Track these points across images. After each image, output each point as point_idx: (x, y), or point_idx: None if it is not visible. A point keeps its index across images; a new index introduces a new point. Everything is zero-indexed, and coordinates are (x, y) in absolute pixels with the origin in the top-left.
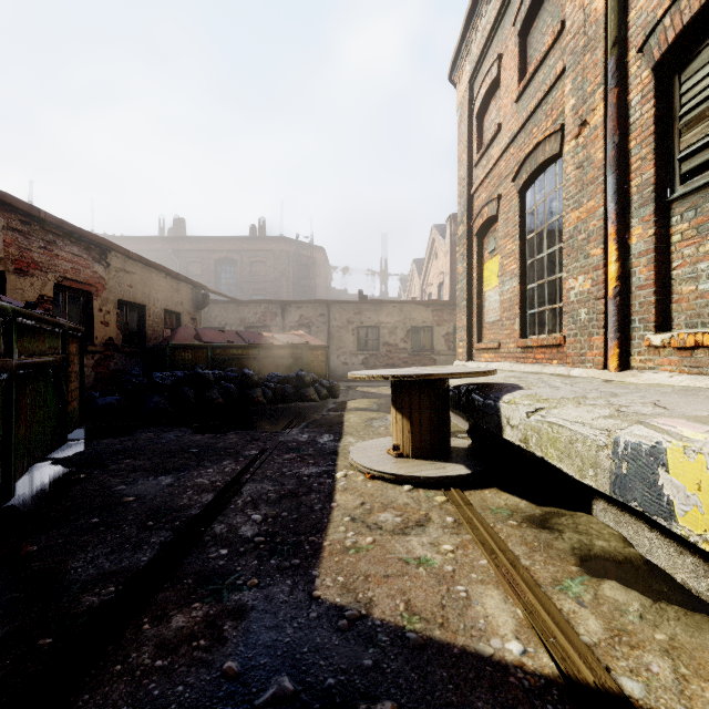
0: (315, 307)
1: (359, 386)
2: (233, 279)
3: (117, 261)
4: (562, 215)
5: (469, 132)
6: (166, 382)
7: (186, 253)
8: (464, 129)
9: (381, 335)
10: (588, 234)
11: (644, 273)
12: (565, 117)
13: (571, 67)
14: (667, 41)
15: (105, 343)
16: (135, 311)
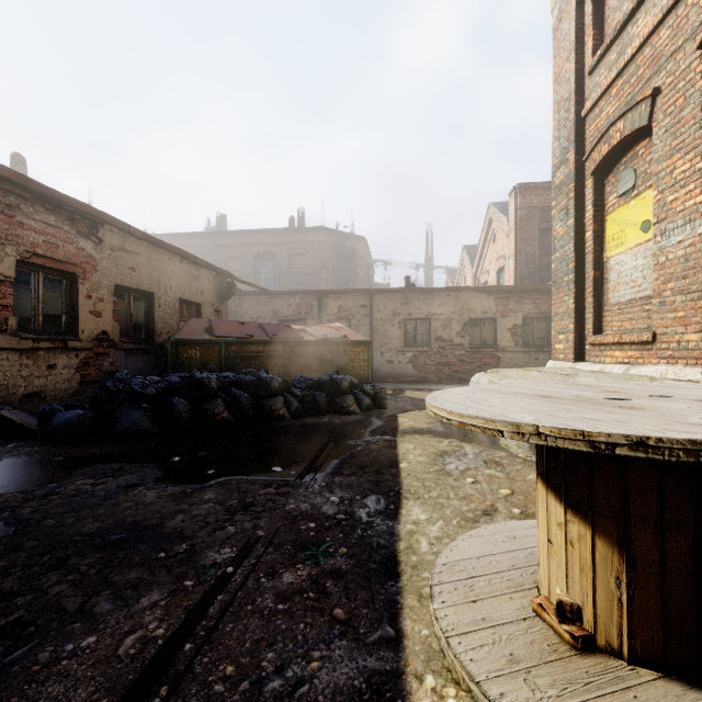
0: (355, 297)
1: (408, 389)
2: (271, 273)
3: (114, 238)
4: None
5: (577, 27)
6: (148, 391)
7: (226, 248)
8: (568, 26)
9: (433, 328)
10: None
11: None
12: None
13: None
14: None
15: (96, 338)
16: (142, 300)
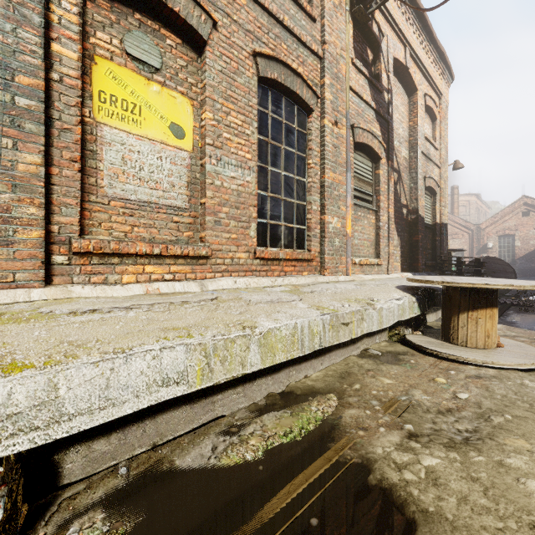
0: None
1: None
2: None
3: None
4: (301, 155)
5: None
6: None
7: None
8: None
9: None
10: (340, 195)
11: (351, 229)
12: (326, 99)
13: (329, 71)
14: (360, 140)
15: None
16: None
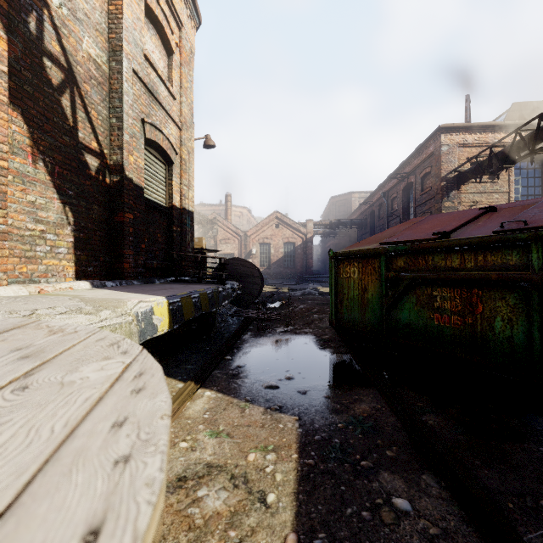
0: None
1: None
2: None
3: None
4: None
5: None
6: None
7: None
8: None
9: None
10: None
11: None
12: None
13: None
14: None
15: None
16: None
